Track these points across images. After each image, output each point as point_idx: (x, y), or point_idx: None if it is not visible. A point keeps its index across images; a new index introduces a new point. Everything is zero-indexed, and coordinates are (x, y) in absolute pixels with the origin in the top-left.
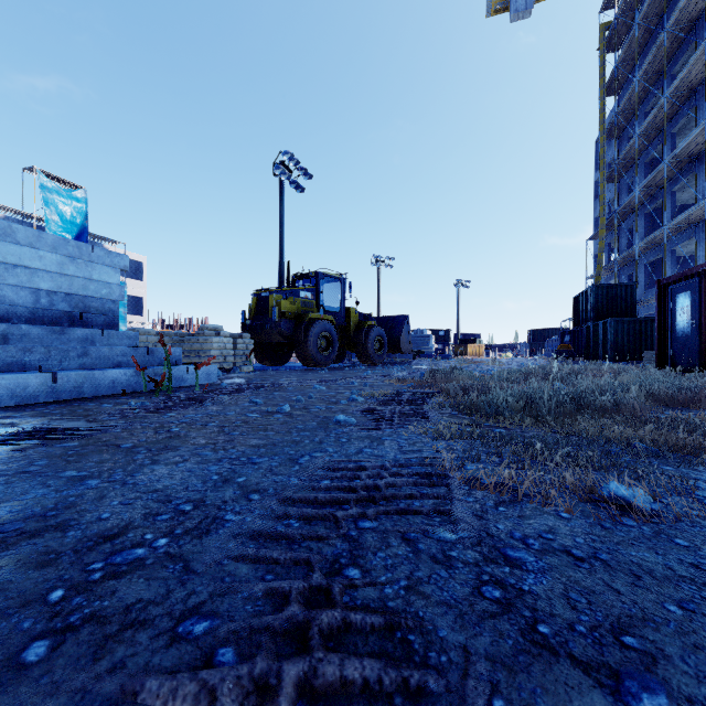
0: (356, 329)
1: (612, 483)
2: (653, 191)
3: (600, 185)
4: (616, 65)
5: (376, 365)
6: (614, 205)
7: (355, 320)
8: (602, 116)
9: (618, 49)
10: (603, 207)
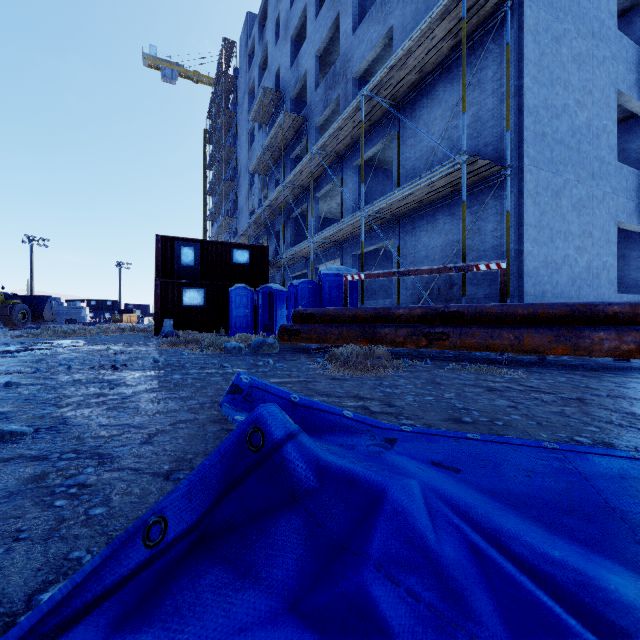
0: (2, 305)
1: (38, 337)
2: (222, 236)
3: (204, 223)
4: (210, 158)
5: (21, 329)
6: (209, 237)
7: (1, 299)
8: (205, 183)
9: (216, 145)
10: (205, 236)
